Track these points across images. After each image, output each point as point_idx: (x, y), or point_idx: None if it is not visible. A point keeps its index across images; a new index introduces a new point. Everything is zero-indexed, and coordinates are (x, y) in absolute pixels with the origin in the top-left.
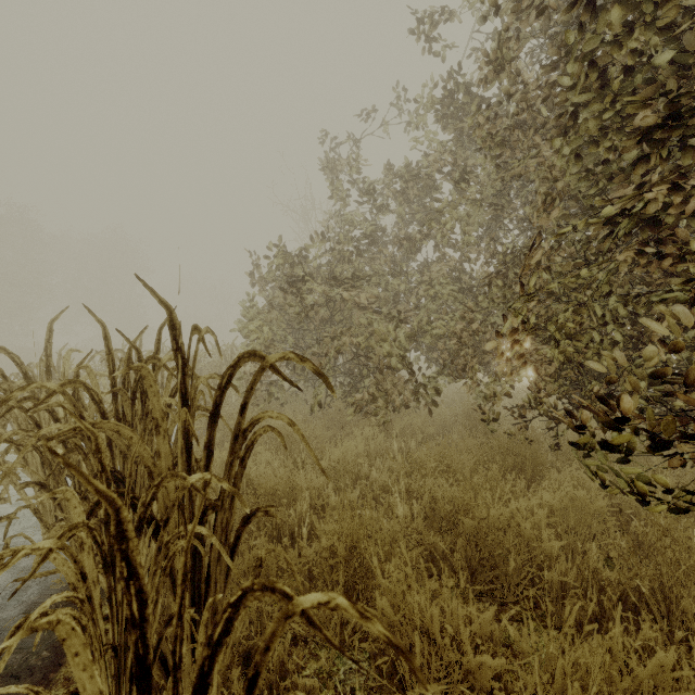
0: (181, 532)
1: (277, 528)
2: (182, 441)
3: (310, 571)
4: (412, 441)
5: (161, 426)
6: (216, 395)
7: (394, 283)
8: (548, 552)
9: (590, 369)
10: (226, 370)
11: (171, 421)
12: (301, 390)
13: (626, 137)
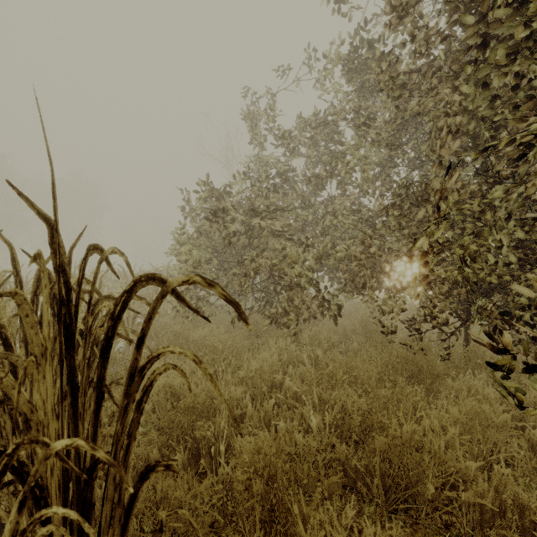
0: (43, 517)
1: (197, 440)
2: (67, 381)
3: (226, 490)
4: (319, 349)
5: (40, 363)
6: (108, 326)
7: (303, 215)
8: (464, 472)
9: (479, 288)
10: (119, 297)
11: (80, 346)
12: (208, 321)
13: (534, 64)
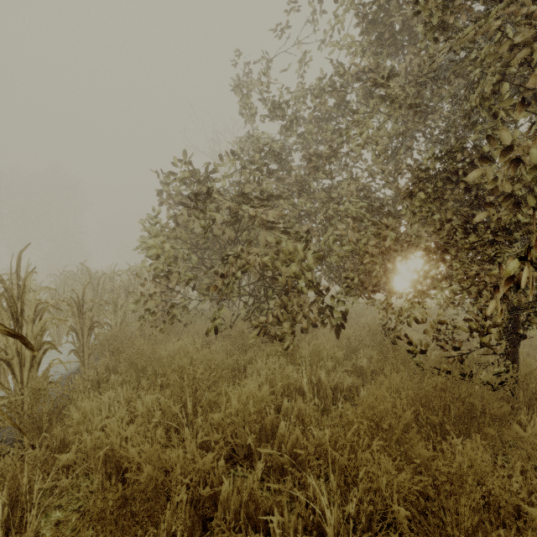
0: None
1: None
2: None
3: None
4: (322, 371)
5: None
6: None
7: (298, 203)
8: None
9: None
10: None
11: None
12: None
13: None
